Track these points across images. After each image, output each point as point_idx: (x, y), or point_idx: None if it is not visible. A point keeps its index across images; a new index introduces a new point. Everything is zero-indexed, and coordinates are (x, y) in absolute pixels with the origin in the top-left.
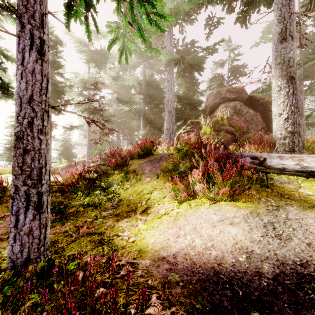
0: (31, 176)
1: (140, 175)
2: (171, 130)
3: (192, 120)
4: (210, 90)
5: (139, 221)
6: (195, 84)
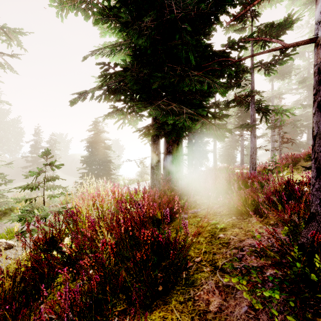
0: (253, 163)
1: (300, 170)
2: None
3: None
4: None
5: None
6: None
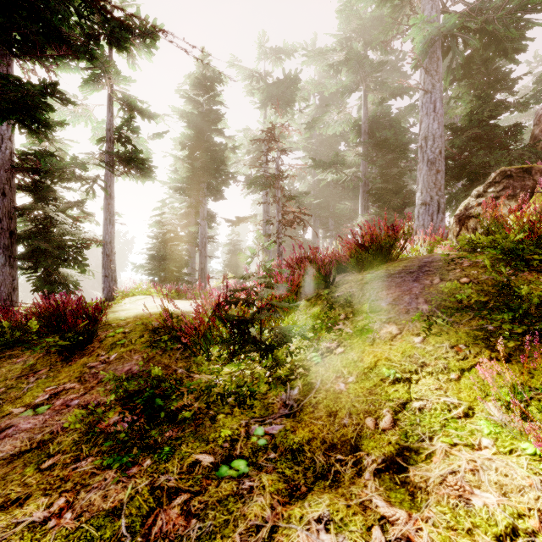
0: None
1: (366, 317)
2: (434, 204)
3: (506, 169)
4: (539, 103)
5: (376, 539)
6: (502, 86)
